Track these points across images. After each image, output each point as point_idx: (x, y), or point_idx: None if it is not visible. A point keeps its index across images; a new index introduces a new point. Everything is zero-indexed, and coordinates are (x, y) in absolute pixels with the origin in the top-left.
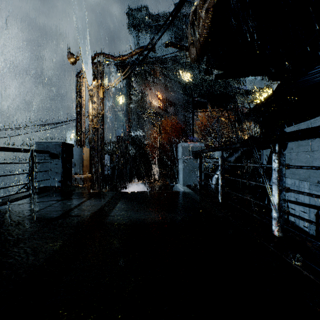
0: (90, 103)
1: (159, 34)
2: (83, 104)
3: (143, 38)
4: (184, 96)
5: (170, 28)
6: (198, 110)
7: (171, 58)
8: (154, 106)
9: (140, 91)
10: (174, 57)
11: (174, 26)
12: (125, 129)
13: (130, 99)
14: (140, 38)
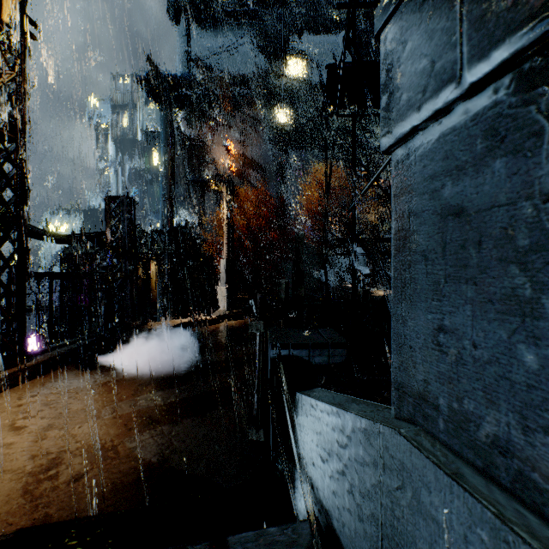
0: None
1: (229, 31)
2: None
3: (199, 35)
4: (277, 151)
5: (250, 22)
6: (303, 179)
7: (254, 77)
8: (219, 167)
9: (191, 136)
10: (258, 75)
11: (259, 19)
12: (161, 210)
13: (172, 152)
14: (193, 35)
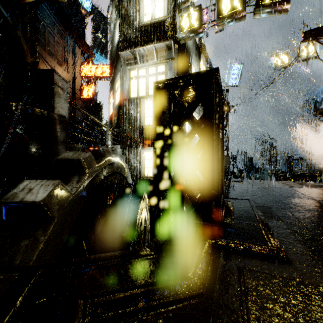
0: None
1: None
2: None
3: None
4: None
5: None
6: None
7: None
8: None
9: None
10: None
11: None
12: None
13: None
14: None
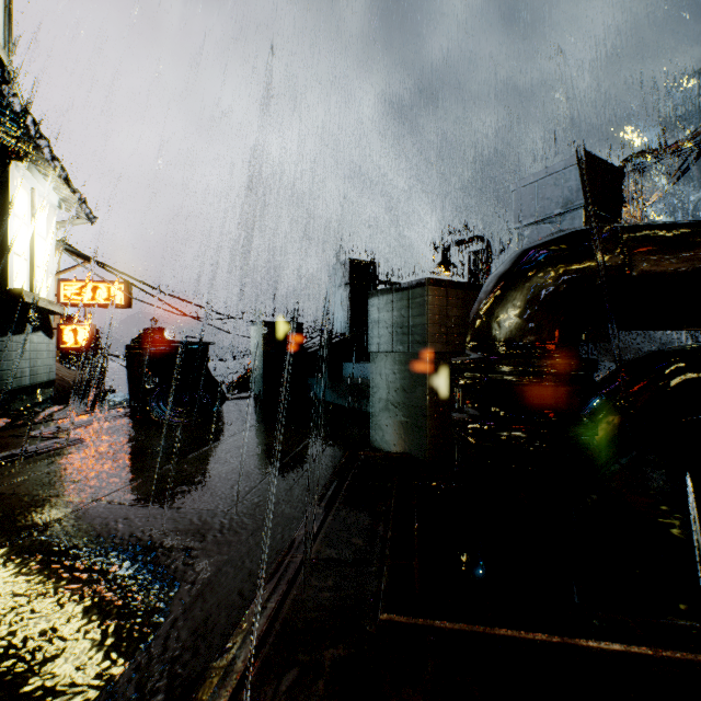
0: None
1: None
2: None
3: None
4: None
5: None
6: None
7: None
8: None
9: None
10: None
11: None
12: None
13: None
14: None
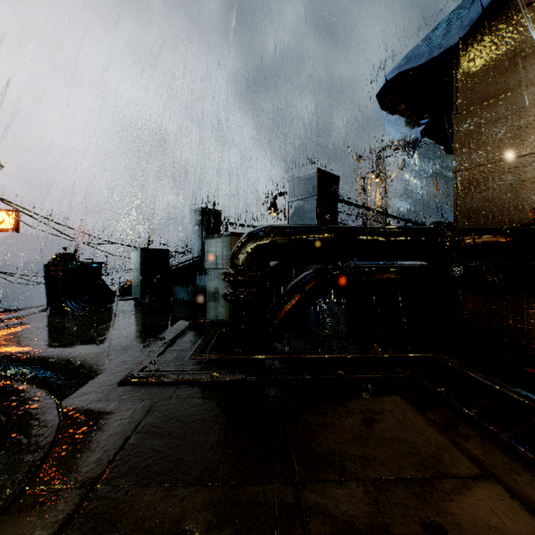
0: (376, 196)
1: None
2: (368, 200)
3: None
4: None
5: None
6: None
7: None
8: None
9: None
10: None
11: None
12: None
13: None
14: None
